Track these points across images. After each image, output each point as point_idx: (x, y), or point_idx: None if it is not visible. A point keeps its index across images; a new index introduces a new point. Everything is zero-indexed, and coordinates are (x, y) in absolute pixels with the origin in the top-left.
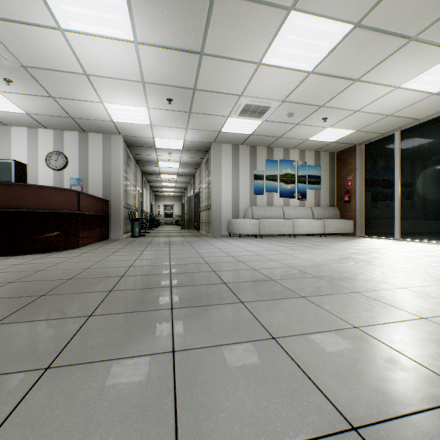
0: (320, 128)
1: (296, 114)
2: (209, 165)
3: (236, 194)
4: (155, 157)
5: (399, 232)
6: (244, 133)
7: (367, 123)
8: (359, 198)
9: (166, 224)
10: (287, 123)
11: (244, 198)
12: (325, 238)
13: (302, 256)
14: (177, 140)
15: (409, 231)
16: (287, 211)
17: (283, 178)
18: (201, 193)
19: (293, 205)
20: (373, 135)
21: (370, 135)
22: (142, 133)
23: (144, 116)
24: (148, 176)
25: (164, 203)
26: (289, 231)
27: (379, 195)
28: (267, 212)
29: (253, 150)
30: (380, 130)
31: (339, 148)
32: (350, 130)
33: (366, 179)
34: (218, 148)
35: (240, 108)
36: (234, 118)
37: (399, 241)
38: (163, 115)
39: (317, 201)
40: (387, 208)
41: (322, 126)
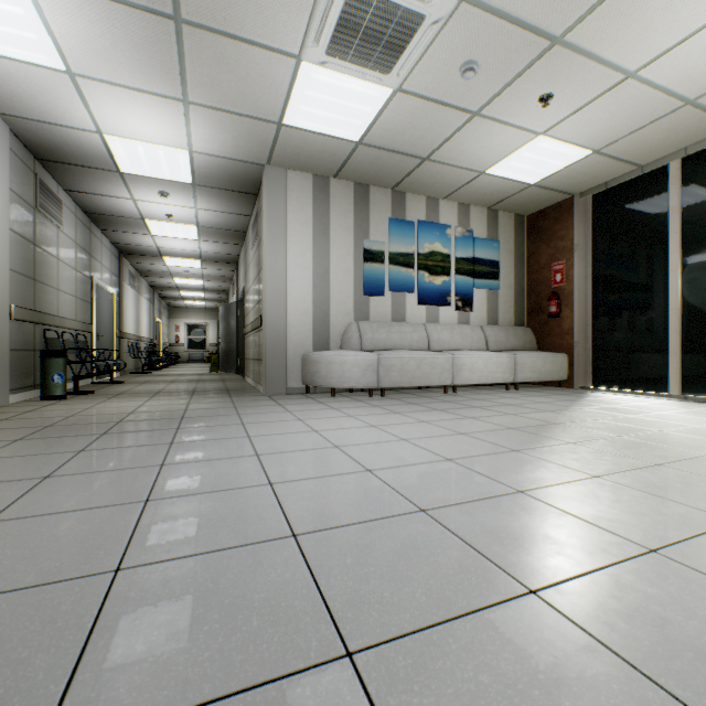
0: (522, 134)
1: (483, 70)
2: (259, 225)
3: (324, 292)
4: (133, 206)
5: (680, 379)
6: (342, 137)
7: (629, 127)
8: (580, 307)
9: (191, 361)
10: (453, 107)
11: (341, 302)
12: (521, 393)
13: (616, 518)
14: (170, 149)
15: (705, 378)
16: (435, 334)
17: (426, 261)
18: (248, 295)
19: (447, 321)
20: (621, 168)
21: (616, 168)
22: (57, 107)
23: (27, 21)
24: (137, 260)
25: (188, 321)
26: (445, 379)
27: (628, 301)
28: (394, 335)
29: (361, 193)
30: (641, 156)
31: (537, 205)
32: (583, 150)
33: (596, 267)
34: (280, 179)
35: (335, 14)
36: (317, 68)
37: (694, 402)
38: (92, 26)
39: (492, 313)
40: (647, 328)
41: (528, 130)
